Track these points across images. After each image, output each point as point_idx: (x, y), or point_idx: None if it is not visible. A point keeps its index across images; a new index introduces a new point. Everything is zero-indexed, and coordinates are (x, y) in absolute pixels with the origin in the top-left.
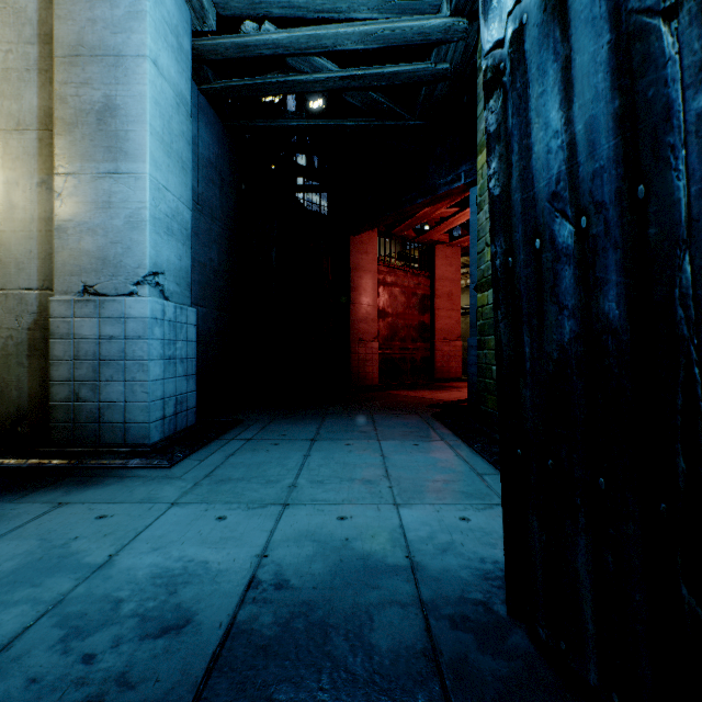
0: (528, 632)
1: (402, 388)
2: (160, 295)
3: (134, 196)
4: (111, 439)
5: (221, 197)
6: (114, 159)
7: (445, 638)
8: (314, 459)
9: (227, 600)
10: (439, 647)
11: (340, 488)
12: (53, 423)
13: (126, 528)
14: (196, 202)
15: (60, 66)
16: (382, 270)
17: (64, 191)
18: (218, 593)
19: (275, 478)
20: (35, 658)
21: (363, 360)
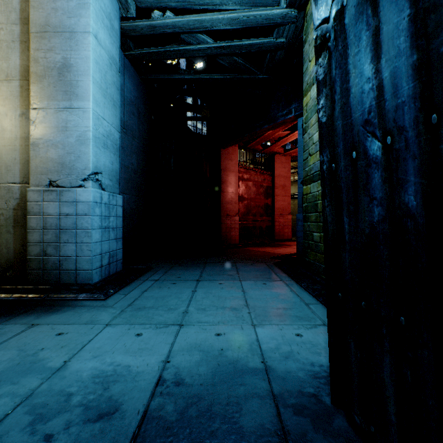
0: (346, 417)
1: (253, 246)
2: (99, 187)
3: (82, 123)
4: (67, 280)
5: (138, 124)
6: (69, 99)
7: (291, 422)
8: (199, 293)
9: (143, 394)
10: (287, 428)
11: (216, 313)
12: (29, 270)
13: (76, 341)
14: (123, 127)
15: (34, 38)
16: (241, 170)
17: (36, 119)
18: (137, 389)
19: (174, 307)
20: (12, 437)
21: (229, 228)
